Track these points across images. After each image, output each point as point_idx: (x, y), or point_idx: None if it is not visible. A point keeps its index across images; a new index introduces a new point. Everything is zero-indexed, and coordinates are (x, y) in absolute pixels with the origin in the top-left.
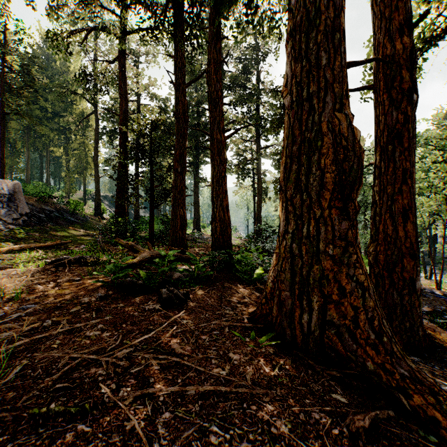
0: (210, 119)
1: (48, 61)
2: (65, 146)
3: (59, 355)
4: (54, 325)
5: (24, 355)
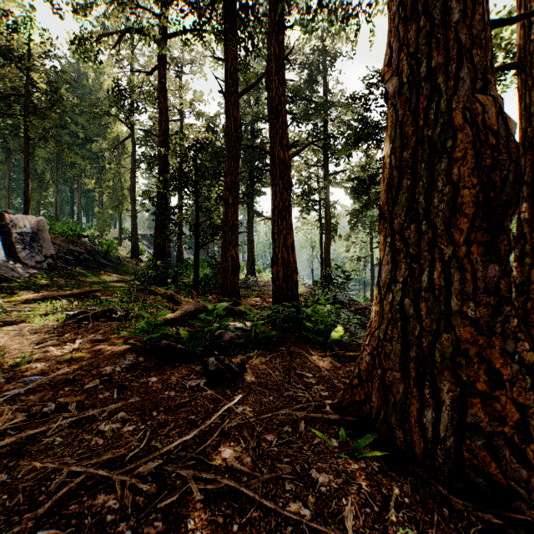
0: (270, 133)
1: (79, 78)
2: (98, 177)
3: (54, 466)
4: (58, 411)
5: (3, 466)
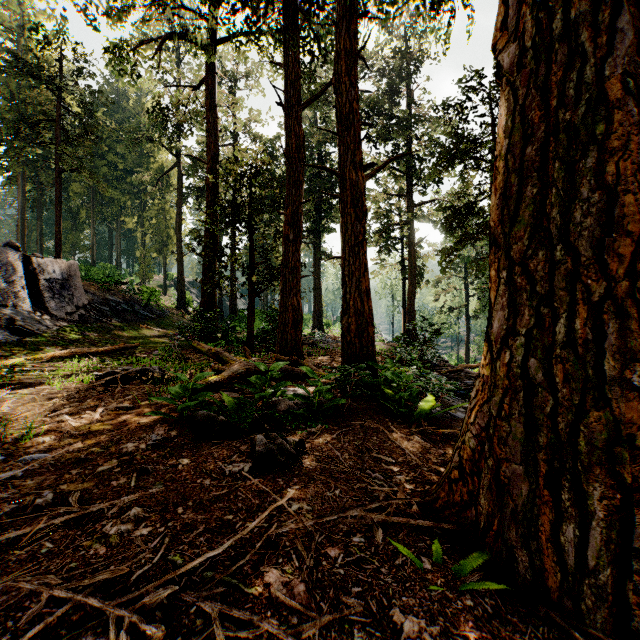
0: (340, 149)
1: (119, 100)
2: (140, 214)
3: (31, 588)
4: (57, 503)
5: None
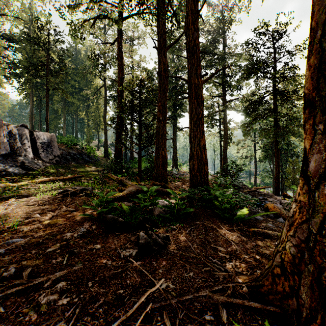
0: (188, 67)
1: (76, 54)
2: (86, 110)
3: None
4: (17, 274)
5: None
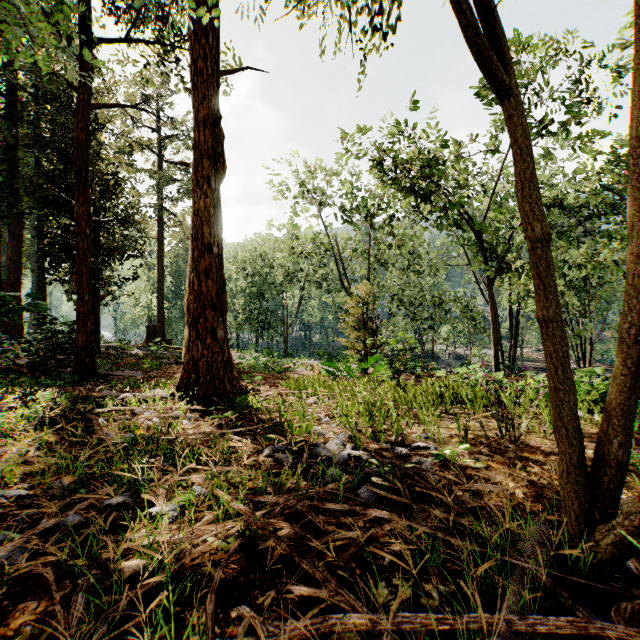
0: None
1: None
2: None
3: None
4: None
5: None
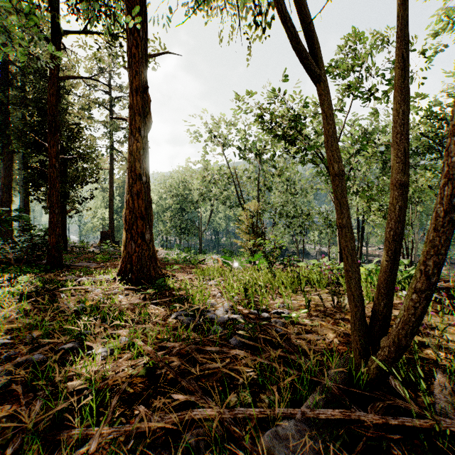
0: None
1: None
2: None
3: None
4: None
5: None
